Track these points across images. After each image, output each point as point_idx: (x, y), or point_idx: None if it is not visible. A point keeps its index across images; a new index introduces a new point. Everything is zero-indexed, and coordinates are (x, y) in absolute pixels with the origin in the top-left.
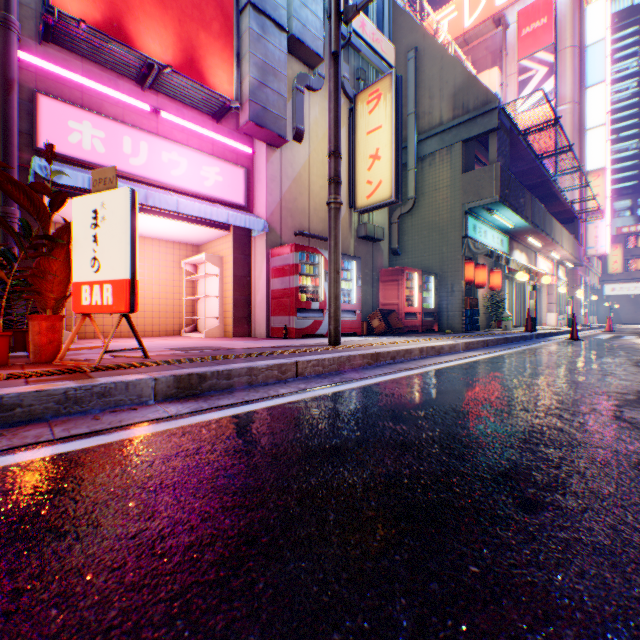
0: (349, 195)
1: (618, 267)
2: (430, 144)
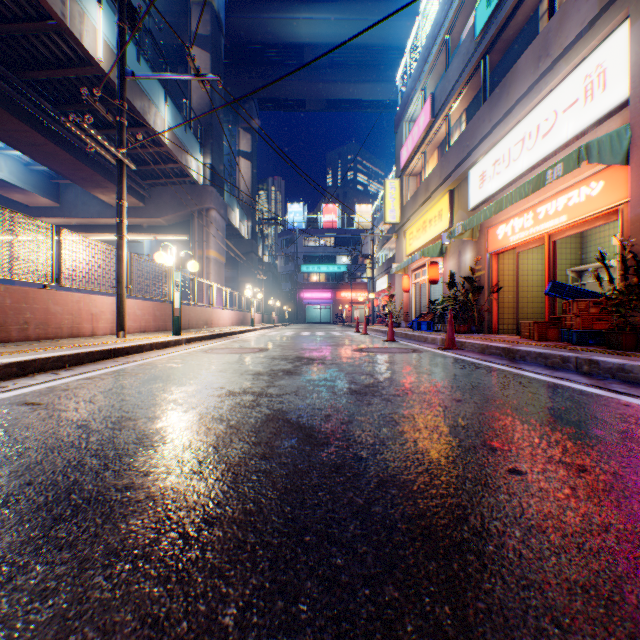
0: None
1: None
2: None
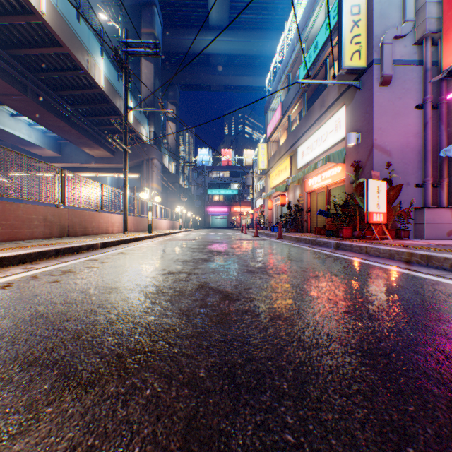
0: None
1: None
2: None
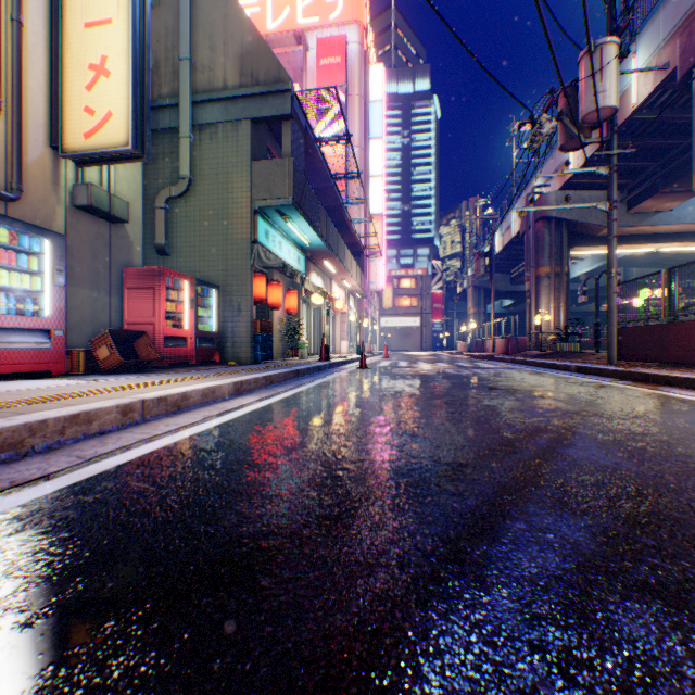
0: (53, 126)
1: (390, 303)
2: (213, 111)
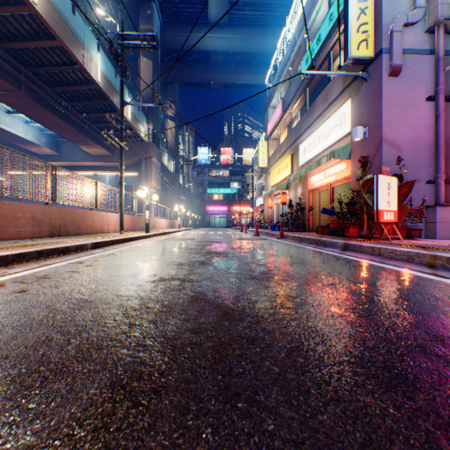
0: None
1: None
2: None
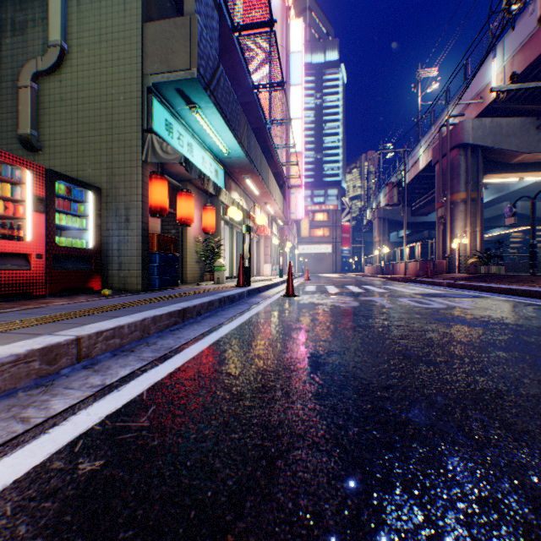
0: None
1: (307, 232)
2: None
